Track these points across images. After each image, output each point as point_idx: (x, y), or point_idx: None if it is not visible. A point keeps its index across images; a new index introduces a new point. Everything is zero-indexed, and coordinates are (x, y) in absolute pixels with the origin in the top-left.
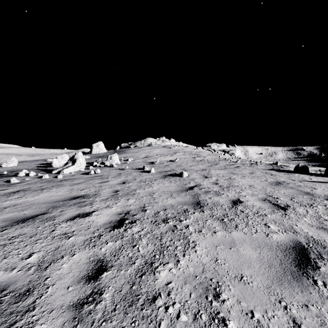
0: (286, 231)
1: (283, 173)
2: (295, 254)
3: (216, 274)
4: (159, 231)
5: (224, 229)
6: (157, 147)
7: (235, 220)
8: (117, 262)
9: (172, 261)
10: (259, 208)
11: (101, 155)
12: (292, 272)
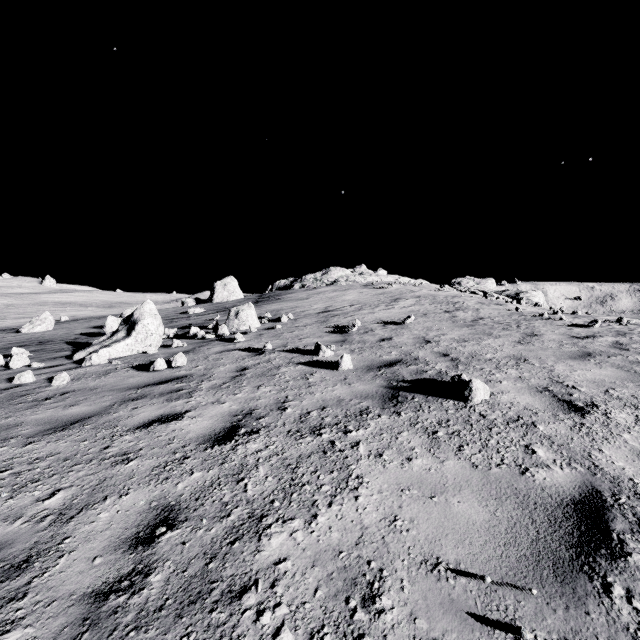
0: None
1: None
2: None
3: None
4: None
5: None
6: (350, 286)
7: None
8: None
9: None
10: None
11: (229, 305)
12: None
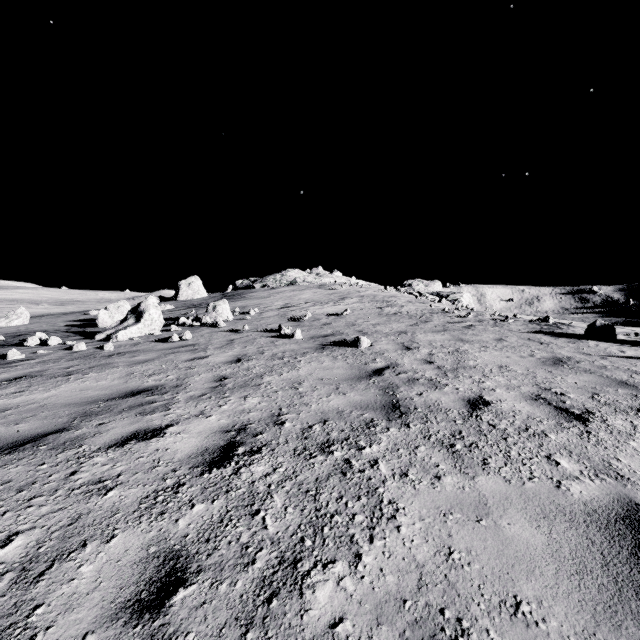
0: (598, 474)
1: (563, 340)
2: (634, 536)
3: (453, 595)
4: (312, 474)
5: (459, 470)
6: (306, 287)
7: (480, 446)
8: (212, 559)
9: (344, 556)
10: (527, 417)
11: (196, 302)
12: (637, 589)
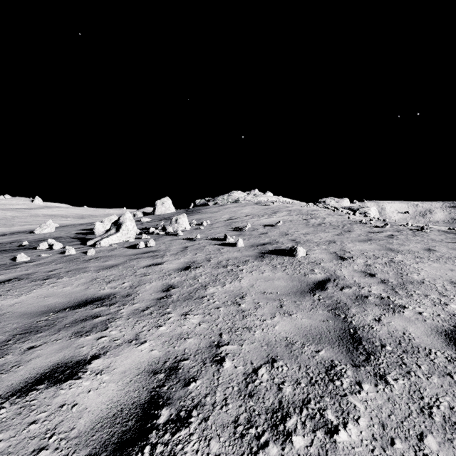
0: None
1: None
2: None
3: None
4: None
5: None
6: (246, 204)
7: None
8: None
9: None
10: None
11: (166, 216)
12: None
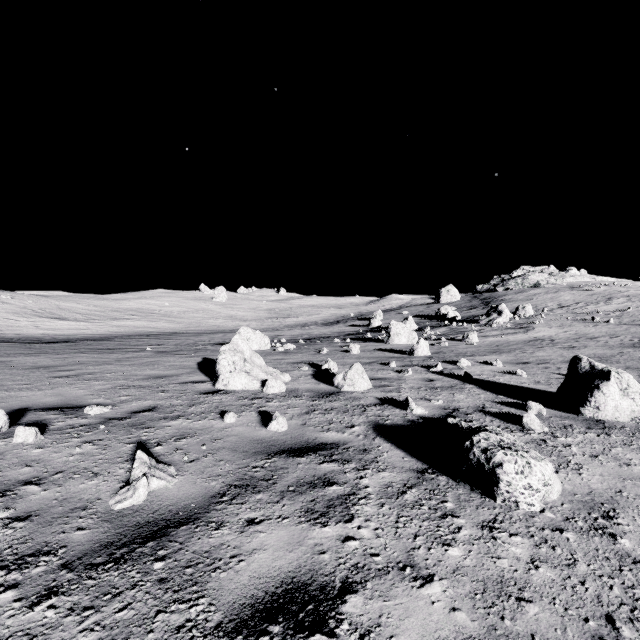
0: None
1: None
2: None
3: None
4: None
5: None
6: (556, 289)
7: None
8: None
9: None
10: None
11: (465, 304)
12: None
